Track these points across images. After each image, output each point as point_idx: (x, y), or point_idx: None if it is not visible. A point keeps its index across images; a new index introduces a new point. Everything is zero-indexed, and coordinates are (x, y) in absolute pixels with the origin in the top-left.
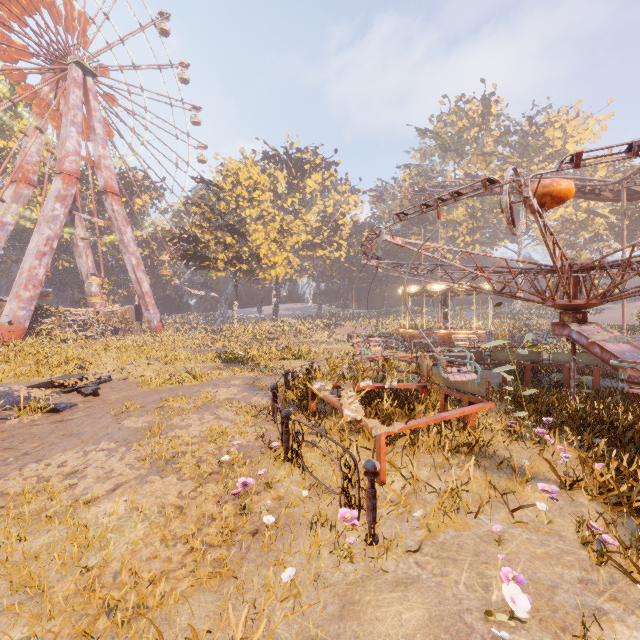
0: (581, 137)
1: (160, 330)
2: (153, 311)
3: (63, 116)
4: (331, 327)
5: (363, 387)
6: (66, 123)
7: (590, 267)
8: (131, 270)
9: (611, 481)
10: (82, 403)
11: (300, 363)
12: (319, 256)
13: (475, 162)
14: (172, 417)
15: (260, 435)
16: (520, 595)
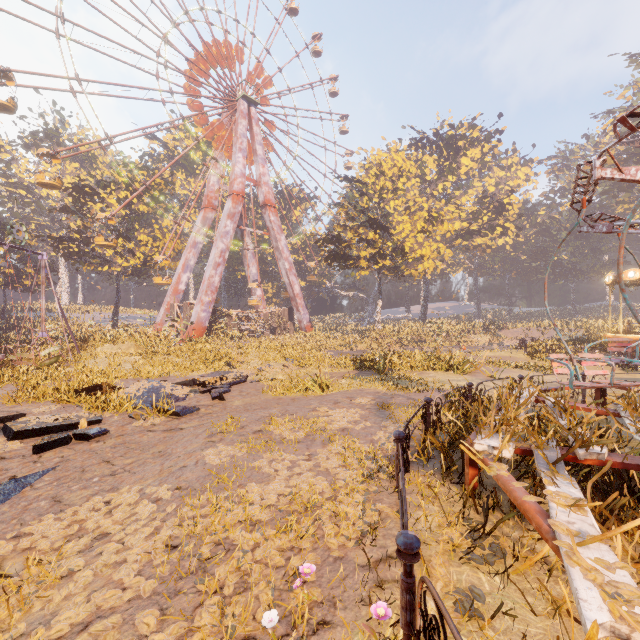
0: None
1: (309, 330)
2: (303, 312)
3: (233, 146)
4: (493, 329)
5: (586, 460)
6: (235, 151)
7: None
8: (285, 274)
9: None
10: (205, 407)
11: (451, 376)
12: (477, 245)
13: None
14: (262, 453)
15: (368, 529)
16: None
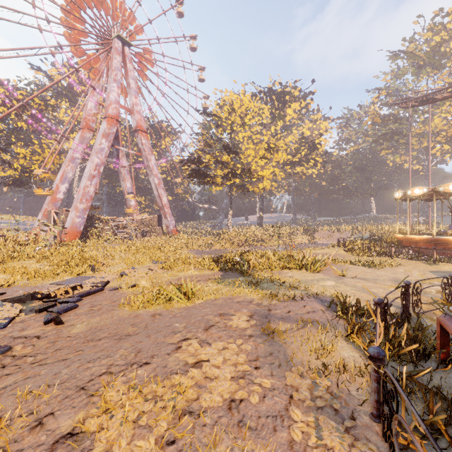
0: None
1: (174, 233)
2: (170, 219)
3: (109, 76)
4: (310, 231)
5: None
6: (110, 81)
7: None
8: (154, 188)
9: None
10: (25, 342)
11: (308, 276)
12: (296, 173)
13: None
14: None
15: None
16: None
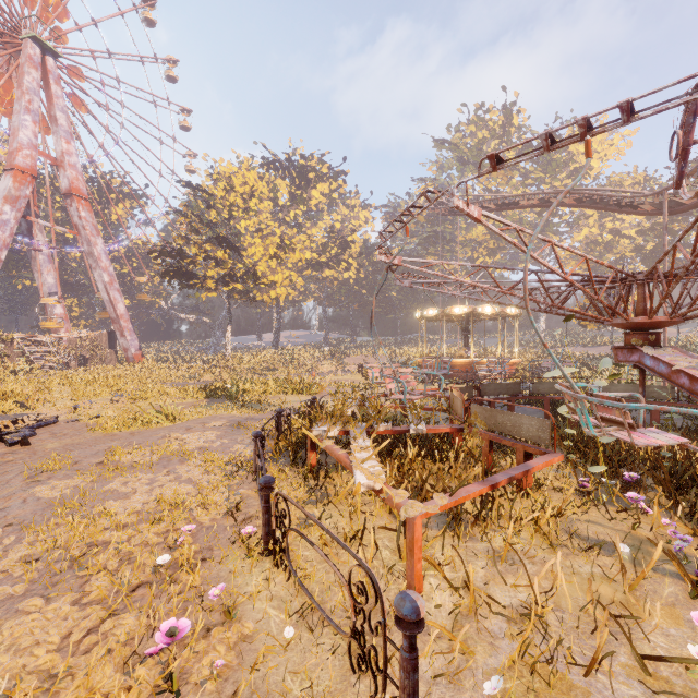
0: (606, 153)
1: (139, 360)
2: (130, 337)
3: (15, 101)
4: (339, 356)
5: (380, 432)
6: (19, 109)
7: (665, 275)
8: (103, 289)
9: None
10: (0, 456)
11: (301, 398)
12: (326, 277)
13: (496, 177)
14: (112, 479)
15: (233, 506)
16: None
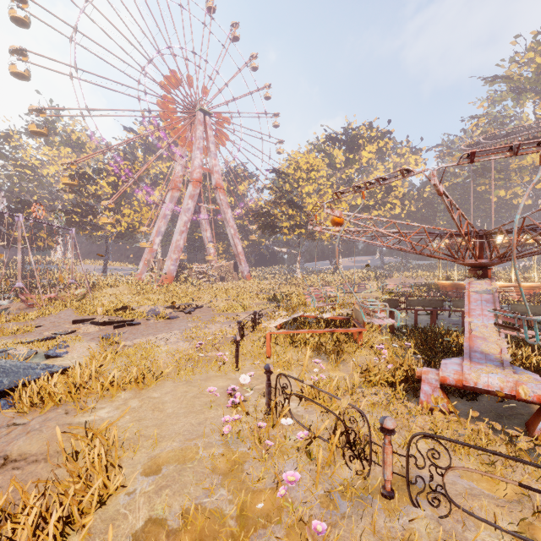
0: None
1: (248, 278)
2: (244, 265)
3: (193, 145)
4: (381, 277)
5: (307, 316)
6: (195, 149)
7: (487, 233)
8: (231, 238)
9: (374, 369)
10: (182, 317)
11: None
12: (375, 215)
13: None
14: (209, 324)
15: None
16: (249, 379)
